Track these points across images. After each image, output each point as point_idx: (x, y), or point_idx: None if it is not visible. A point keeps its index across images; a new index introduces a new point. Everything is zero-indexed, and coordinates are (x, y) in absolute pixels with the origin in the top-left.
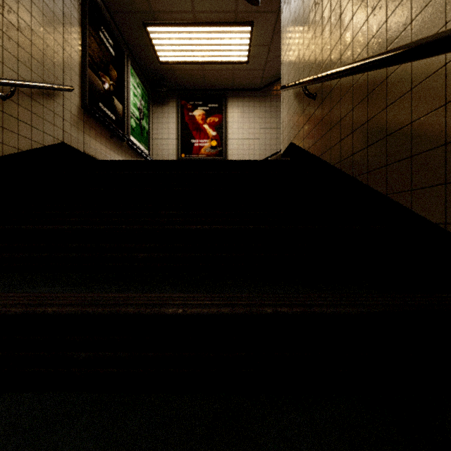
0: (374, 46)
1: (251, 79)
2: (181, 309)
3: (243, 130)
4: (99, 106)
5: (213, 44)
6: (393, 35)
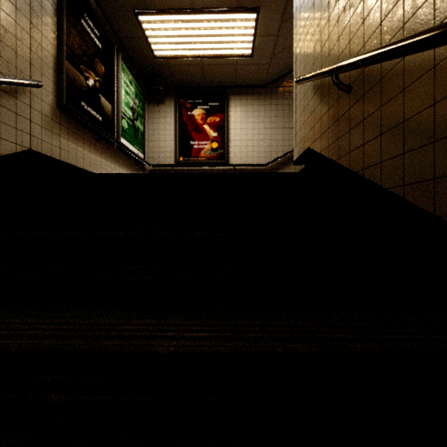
0: None
1: (256, 75)
2: None
3: (246, 131)
4: (80, 106)
5: (214, 34)
6: None
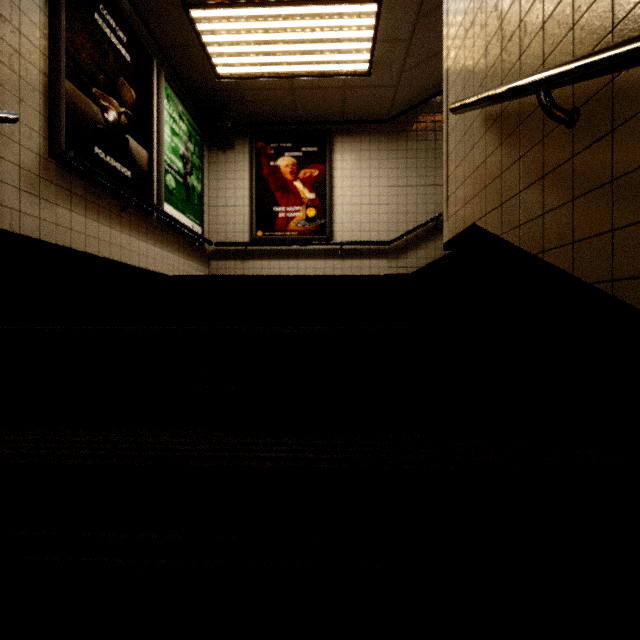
0: None
1: (375, 104)
2: None
3: (360, 190)
4: (93, 153)
5: (309, 39)
6: None
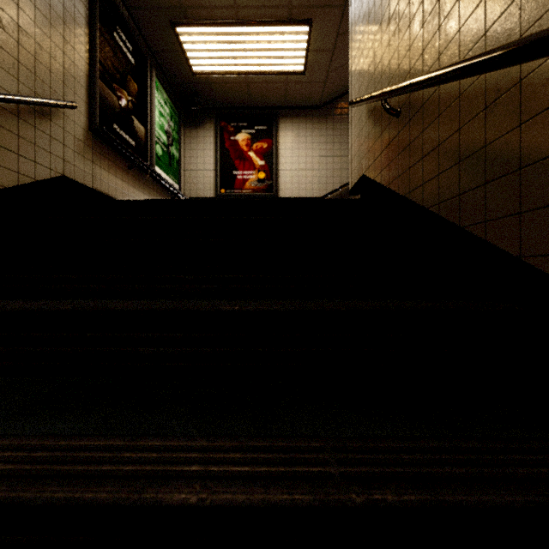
0: (497, 34)
1: (309, 95)
2: (195, 495)
3: (298, 159)
4: (113, 129)
5: (261, 48)
6: (533, 15)
